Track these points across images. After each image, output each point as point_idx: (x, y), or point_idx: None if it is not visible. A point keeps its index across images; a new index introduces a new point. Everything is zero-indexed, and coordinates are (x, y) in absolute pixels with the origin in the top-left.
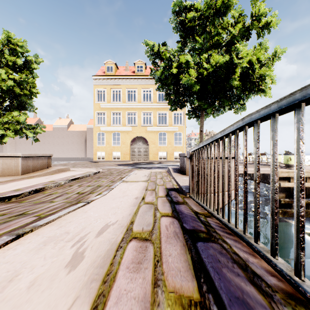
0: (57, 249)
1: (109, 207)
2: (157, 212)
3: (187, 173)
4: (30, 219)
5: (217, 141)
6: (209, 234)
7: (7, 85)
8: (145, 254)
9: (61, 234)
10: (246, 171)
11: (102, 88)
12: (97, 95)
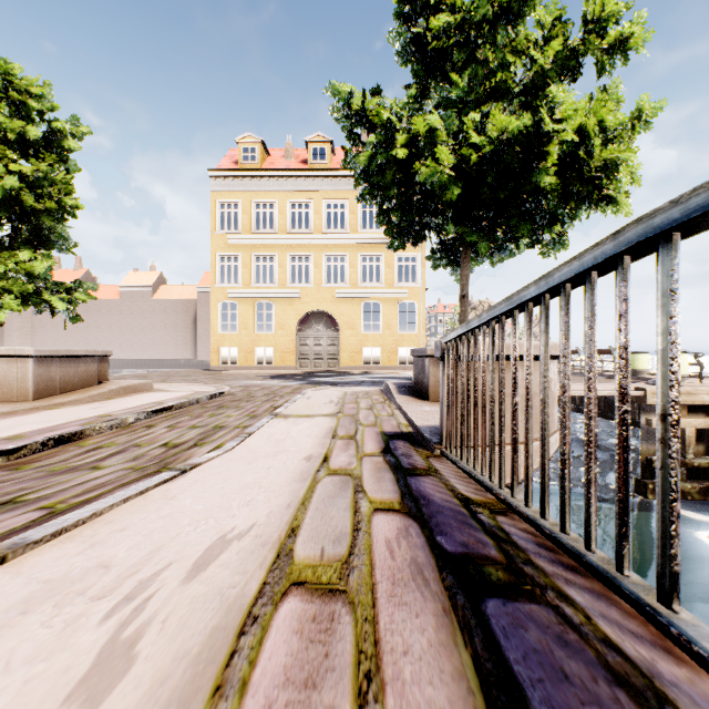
0: (57, 627)
1: (237, 483)
2: (361, 500)
3: (431, 396)
4: (25, 518)
5: (524, 308)
6: (514, 571)
7: (3, 189)
8: (327, 646)
9: (86, 572)
10: (627, 389)
11: (231, 200)
12: (219, 214)
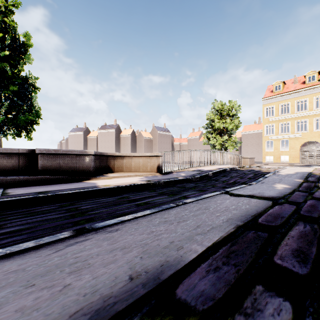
0: None
1: None
2: None
3: None
4: None
5: None
6: None
7: (231, 126)
8: None
9: None
10: None
11: (270, 106)
12: (265, 112)
